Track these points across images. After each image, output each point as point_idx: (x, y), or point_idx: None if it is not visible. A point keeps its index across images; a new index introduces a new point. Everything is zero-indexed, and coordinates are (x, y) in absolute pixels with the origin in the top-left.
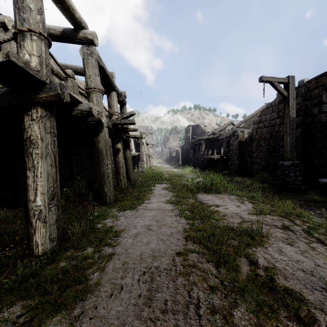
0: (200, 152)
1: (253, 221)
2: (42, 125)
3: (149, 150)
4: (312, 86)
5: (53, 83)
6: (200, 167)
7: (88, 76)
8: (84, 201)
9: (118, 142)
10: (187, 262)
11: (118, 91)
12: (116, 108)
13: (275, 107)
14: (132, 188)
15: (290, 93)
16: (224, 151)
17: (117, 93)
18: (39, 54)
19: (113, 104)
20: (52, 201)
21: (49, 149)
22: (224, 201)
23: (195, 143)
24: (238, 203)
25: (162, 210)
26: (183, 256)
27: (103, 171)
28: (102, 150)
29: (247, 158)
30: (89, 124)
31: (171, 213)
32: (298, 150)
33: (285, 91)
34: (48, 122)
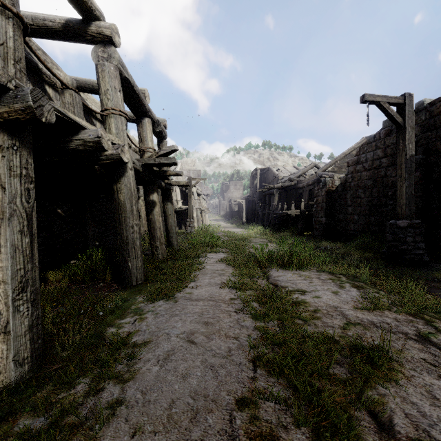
0: (271, 205)
1: (366, 323)
2: (4, 162)
3: (201, 203)
4: (437, 110)
5: (21, 88)
6: (272, 227)
7: (104, 91)
8: (98, 281)
9: (153, 192)
10: (257, 427)
11: (154, 118)
12: (151, 141)
13: (380, 141)
14: (173, 259)
15: (407, 119)
16: (304, 204)
17: (152, 121)
18: (1, 41)
19: (145, 137)
20: (22, 294)
21: (18, 205)
22: (311, 283)
23: (264, 193)
24: (334, 286)
25: (215, 300)
26: (249, 409)
27: (127, 236)
28: (124, 204)
29: (339, 214)
30: (104, 164)
31: (230, 306)
32: (416, 204)
33: (400, 116)
34: (15, 157)
